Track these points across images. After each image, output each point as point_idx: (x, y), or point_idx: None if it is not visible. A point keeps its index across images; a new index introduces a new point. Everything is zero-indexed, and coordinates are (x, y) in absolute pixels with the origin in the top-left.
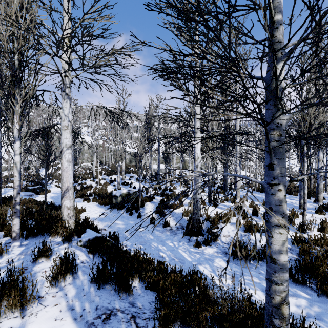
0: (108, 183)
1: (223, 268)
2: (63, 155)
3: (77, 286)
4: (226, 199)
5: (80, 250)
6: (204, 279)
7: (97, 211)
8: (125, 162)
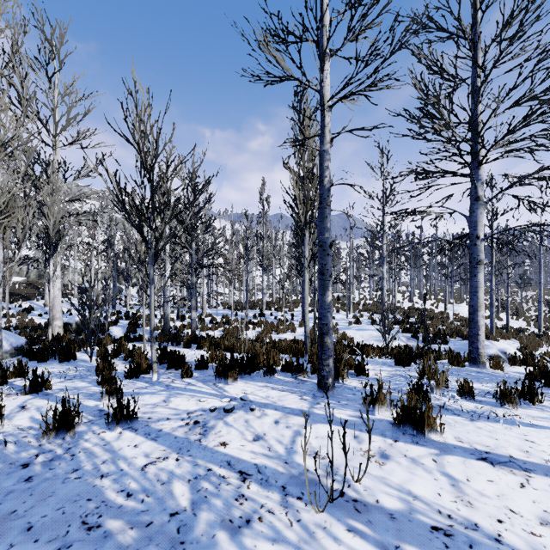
0: (26, 313)
1: None
2: (55, 285)
3: None
4: None
5: None
6: None
7: None
8: (29, 277)
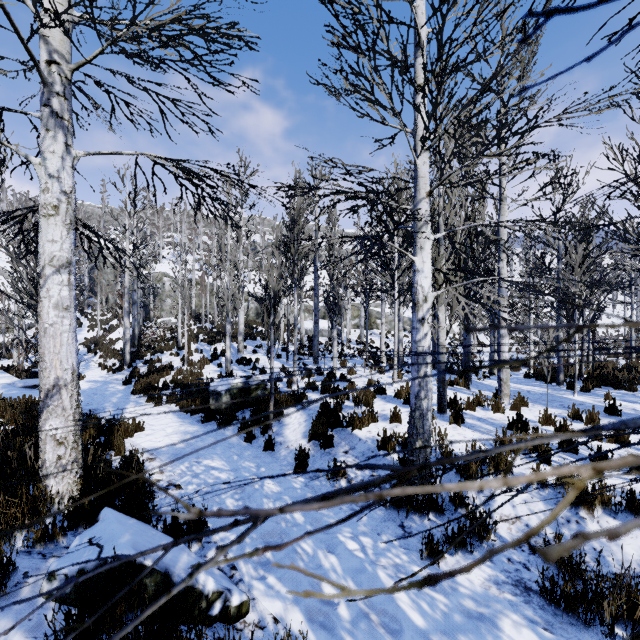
0: (207, 361)
1: None
2: (45, 289)
3: None
4: (477, 401)
5: (29, 629)
6: None
7: (171, 431)
8: (248, 315)
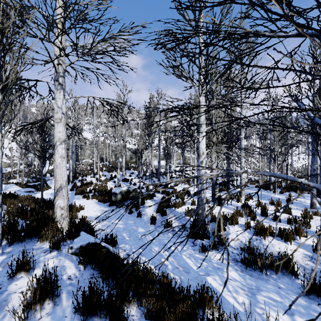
0: (108, 180)
1: (236, 280)
2: (56, 150)
3: (56, 318)
4: (230, 197)
5: (69, 259)
6: (214, 295)
7: (96, 209)
8: (126, 158)
